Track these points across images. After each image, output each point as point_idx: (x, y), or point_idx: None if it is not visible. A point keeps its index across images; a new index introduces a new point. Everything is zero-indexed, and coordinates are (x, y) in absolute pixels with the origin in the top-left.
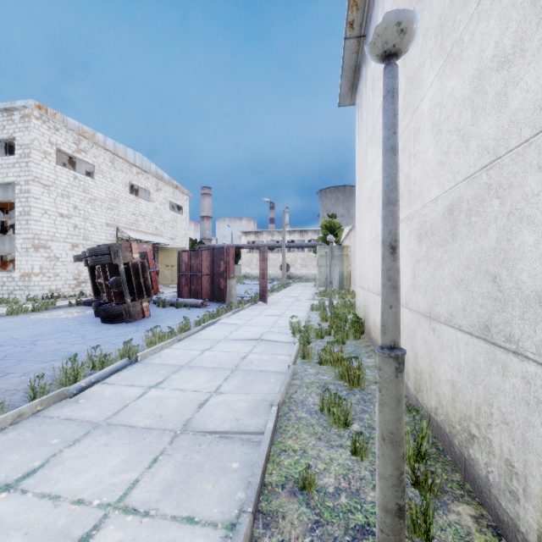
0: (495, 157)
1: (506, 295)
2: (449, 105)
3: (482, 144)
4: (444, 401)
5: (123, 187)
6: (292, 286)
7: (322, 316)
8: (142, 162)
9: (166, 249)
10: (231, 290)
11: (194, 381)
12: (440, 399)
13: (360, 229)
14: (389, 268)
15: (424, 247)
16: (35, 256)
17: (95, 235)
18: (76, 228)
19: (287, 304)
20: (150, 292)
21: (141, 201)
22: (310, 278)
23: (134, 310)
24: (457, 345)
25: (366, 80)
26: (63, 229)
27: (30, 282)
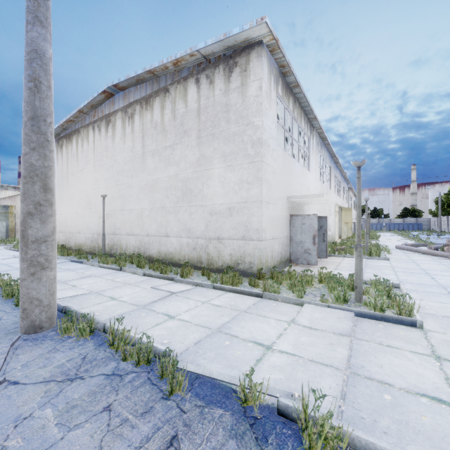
0: (115, 210)
1: (116, 228)
2: (107, 196)
3: (113, 207)
4: (106, 248)
5: None
6: None
7: None
8: None
9: None
10: None
11: None
12: (106, 249)
13: (60, 206)
14: (104, 224)
15: (101, 220)
16: None
17: None
18: None
19: None
20: None
21: None
22: None
23: None
24: (109, 237)
25: (67, 147)
26: None
27: None
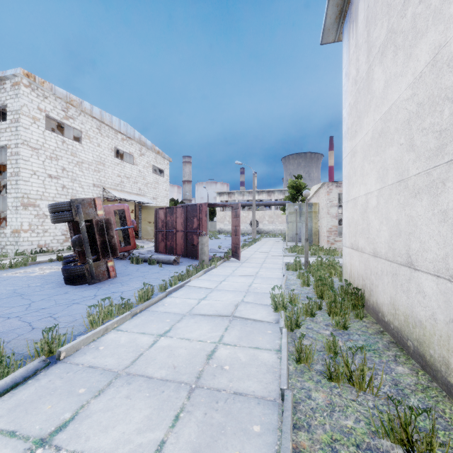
0: None
1: None
2: None
3: None
4: None
5: (109, 152)
6: (261, 241)
7: (303, 279)
8: (127, 129)
9: (148, 207)
10: (203, 248)
11: (120, 424)
12: None
13: (352, 179)
14: None
15: None
16: (25, 213)
17: (82, 194)
18: (64, 188)
19: (260, 261)
20: (116, 251)
21: (125, 165)
22: (276, 233)
23: (98, 270)
24: None
25: None
26: (52, 189)
27: (20, 238)
